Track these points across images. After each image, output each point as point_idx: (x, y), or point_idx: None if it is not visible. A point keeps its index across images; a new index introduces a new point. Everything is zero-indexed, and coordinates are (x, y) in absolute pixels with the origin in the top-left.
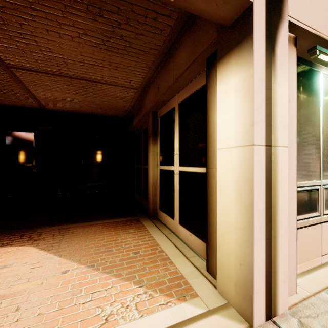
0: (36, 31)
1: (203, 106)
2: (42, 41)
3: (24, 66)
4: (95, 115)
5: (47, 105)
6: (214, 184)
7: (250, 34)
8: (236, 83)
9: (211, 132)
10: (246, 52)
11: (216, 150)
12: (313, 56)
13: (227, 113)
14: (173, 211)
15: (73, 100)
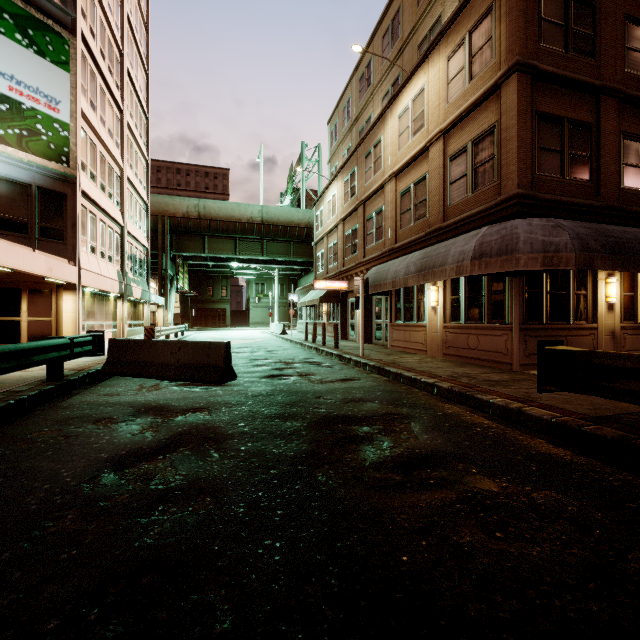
0: None
1: (51, 296)
2: None
3: None
4: None
5: None
6: (61, 322)
7: (76, 290)
8: (72, 298)
9: (59, 307)
10: (75, 293)
11: (61, 313)
12: (85, 288)
13: (68, 304)
14: (20, 340)
15: None
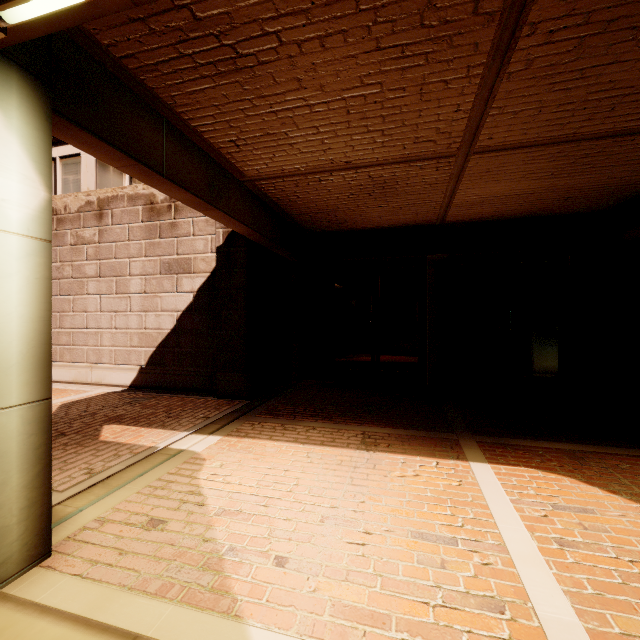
0: (631, 48)
1: None
2: (615, 70)
3: (502, 144)
4: (530, 217)
5: (453, 214)
6: None
7: None
8: None
9: None
10: None
11: None
12: None
13: None
14: None
15: (518, 194)
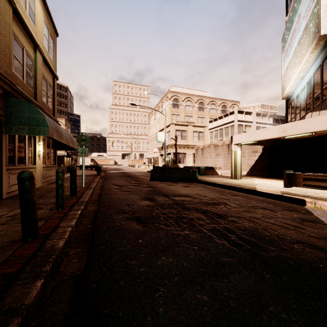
0: None
1: None
2: None
3: None
4: None
5: None
6: None
7: None
8: None
9: None
10: None
11: None
12: None
13: None
14: None
15: None
